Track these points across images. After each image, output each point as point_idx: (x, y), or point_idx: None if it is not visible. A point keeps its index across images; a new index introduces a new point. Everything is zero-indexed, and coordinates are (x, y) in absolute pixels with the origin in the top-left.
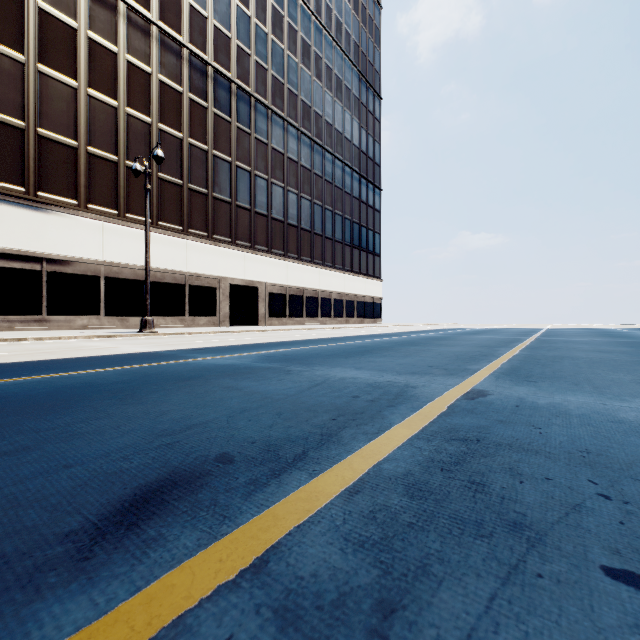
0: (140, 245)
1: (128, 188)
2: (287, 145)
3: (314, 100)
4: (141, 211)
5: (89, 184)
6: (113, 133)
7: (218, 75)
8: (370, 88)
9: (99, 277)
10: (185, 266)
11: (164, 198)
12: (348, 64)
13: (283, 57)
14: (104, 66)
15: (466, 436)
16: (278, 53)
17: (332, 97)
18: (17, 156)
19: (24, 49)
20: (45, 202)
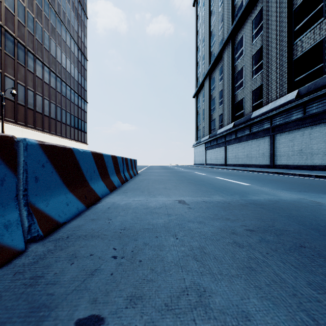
0: None
1: None
2: (44, 75)
3: (57, 55)
4: None
5: None
6: None
7: (7, 33)
8: (83, 54)
9: None
10: None
11: None
12: (73, 41)
13: (42, 31)
14: None
15: (143, 172)
16: (39, 28)
17: (65, 55)
18: None
19: None
20: None
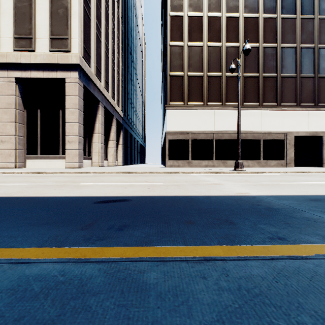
0: (233, 119)
1: (226, 88)
2: None
3: None
4: (233, 99)
5: (208, 92)
6: (219, 61)
7: None
8: None
9: (212, 140)
10: (260, 127)
11: (246, 88)
12: None
13: None
14: (214, 27)
15: None
16: None
17: None
18: (180, 89)
19: (183, 39)
20: (190, 106)
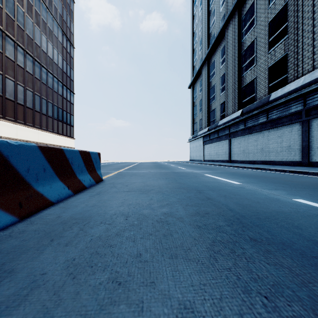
0: None
1: None
2: (17, 57)
3: (35, 36)
4: None
5: None
6: None
7: None
8: (68, 40)
9: None
10: None
11: None
12: (56, 24)
13: (14, 5)
14: None
15: (120, 174)
16: (10, 1)
17: (46, 38)
18: None
19: None
20: None
